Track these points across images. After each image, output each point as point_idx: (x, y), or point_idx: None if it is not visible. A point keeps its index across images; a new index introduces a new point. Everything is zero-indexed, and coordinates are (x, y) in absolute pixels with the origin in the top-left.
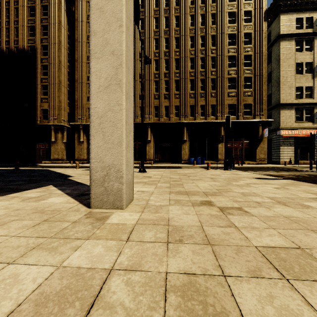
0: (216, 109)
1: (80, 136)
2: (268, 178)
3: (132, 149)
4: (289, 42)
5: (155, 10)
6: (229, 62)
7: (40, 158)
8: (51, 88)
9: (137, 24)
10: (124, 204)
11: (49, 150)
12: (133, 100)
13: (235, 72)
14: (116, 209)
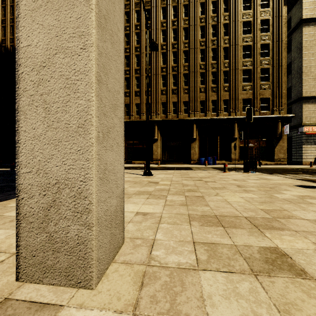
0: (229, 104)
1: None
2: None
3: (122, 144)
4: (313, 28)
5: None
6: (244, 53)
7: None
8: None
9: None
10: (92, 276)
11: None
12: (139, 96)
13: (250, 63)
14: (74, 287)
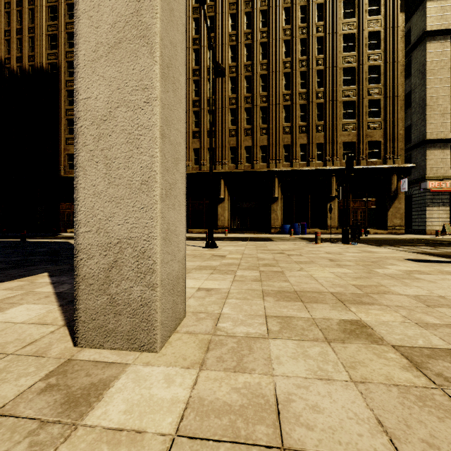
0: (325, 149)
1: None
2: (433, 259)
3: (184, 203)
4: (441, 43)
5: (231, 2)
6: (345, 78)
7: (65, 225)
8: None
9: (202, 3)
10: (156, 339)
11: None
12: (199, 138)
13: (353, 93)
14: (137, 350)
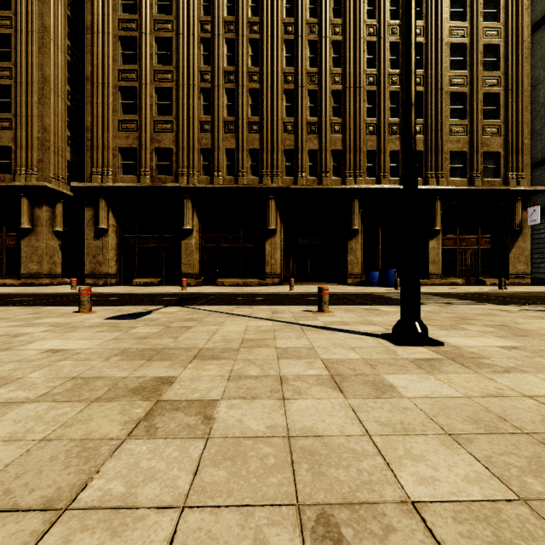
0: (425, 161)
1: (100, 217)
2: None
3: None
4: None
5: None
6: (452, 58)
7: None
8: (21, 93)
9: None
10: None
11: (17, 252)
12: (234, 133)
13: (464, 80)
14: None
